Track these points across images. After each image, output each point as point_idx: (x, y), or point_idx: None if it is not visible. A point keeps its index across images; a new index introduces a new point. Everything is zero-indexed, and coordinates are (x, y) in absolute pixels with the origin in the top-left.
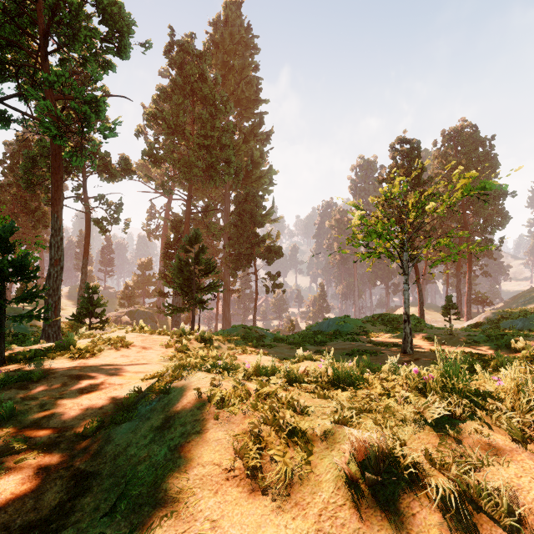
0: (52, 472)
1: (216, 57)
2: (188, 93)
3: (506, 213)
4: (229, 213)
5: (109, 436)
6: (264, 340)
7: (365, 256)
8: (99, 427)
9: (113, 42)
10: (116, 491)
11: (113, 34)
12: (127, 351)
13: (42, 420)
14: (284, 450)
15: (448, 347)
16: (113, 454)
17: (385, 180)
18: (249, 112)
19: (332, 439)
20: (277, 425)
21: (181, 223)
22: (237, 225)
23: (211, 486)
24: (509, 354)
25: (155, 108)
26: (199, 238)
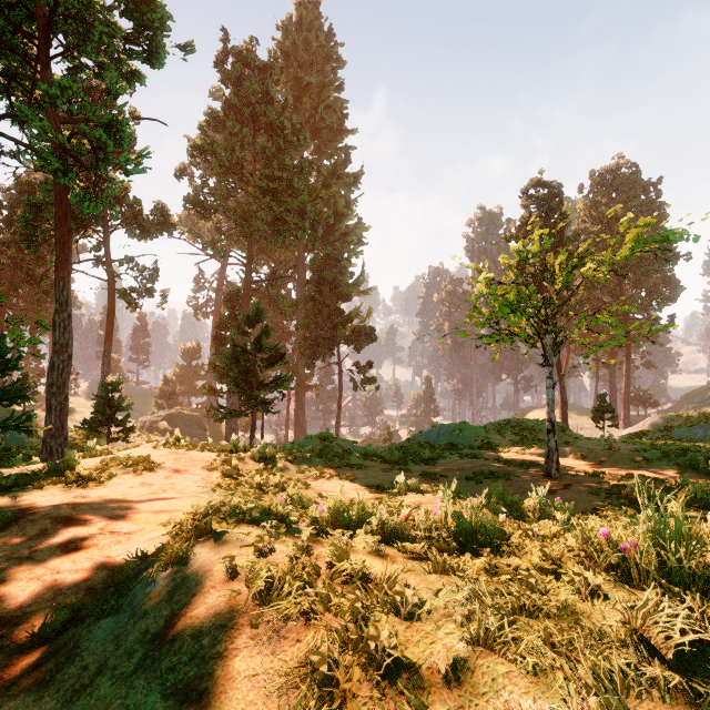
0: None
1: (286, 72)
2: (247, 118)
3: (676, 282)
4: (304, 282)
5: (77, 645)
6: (349, 456)
7: (493, 339)
8: (73, 618)
9: (140, 43)
10: None
11: (141, 32)
12: (150, 477)
13: None
14: (378, 709)
15: (608, 467)
16: (70, 688)
17: (514, 237)
18: (330, 146)
19: (470, 685)
20: (364, 647)
21: (238, 295)
22: (314, 299)
23: None
24: (697, 478)
25: (202, 138)
26: (262, 315)
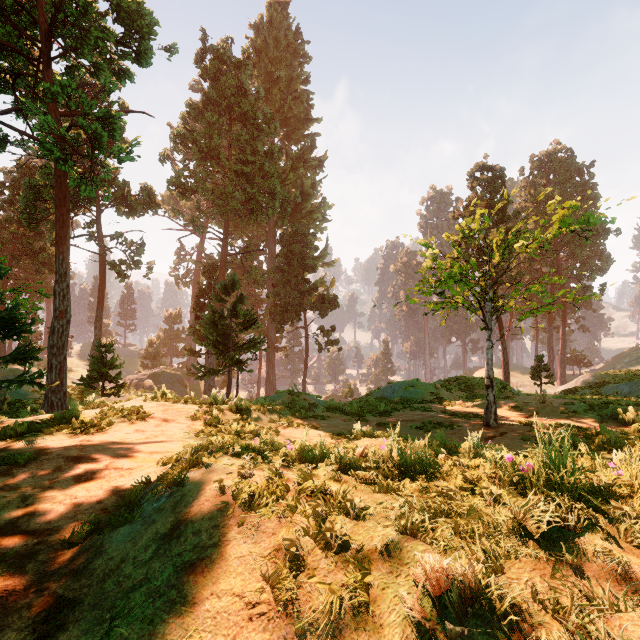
0: (19, 597)
1: (258, 67)
2: (223, 109)
3: (607, 255)
4: (274, 255)
5: (102, 545)
6: (314, 409)
7: (439, 307)
8: (93, 530)
9: (130, 45)
10: (97, 631)
11: (131, 36)
12: (143, 425)
13: (20, 520)
14: (332, 575)
15: (540, 418)
16: (102, 572)
17: (462, 215)
18: (297, 133)
19: (398, 558)
20: (322, 536)
21: (216, 267)
22: (283, 270)
23: (227, 630)
24: (616, 427)
25: (184, 127)
26: (237, 285)
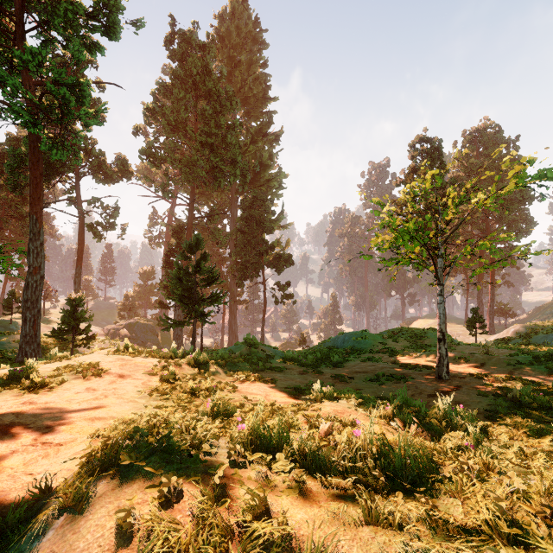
0: None
1: (222, 52)
2: (190, 87)
3: (530, 218)
4: (236, 218)
5: None
6: (271, 360)
7: (392, 262)
8: None
9: (100, 19)
10: None
11: (100, 9)
12: (97, 382)
13: None
14: None
15: (488, 370)
16: None
17: (403, 182)
18: (257, 111)
19: None
20: None
21: (183, 229)
22: (244, 231)
23: None
24: None
25: (154, 102)
26: (201, 244)
